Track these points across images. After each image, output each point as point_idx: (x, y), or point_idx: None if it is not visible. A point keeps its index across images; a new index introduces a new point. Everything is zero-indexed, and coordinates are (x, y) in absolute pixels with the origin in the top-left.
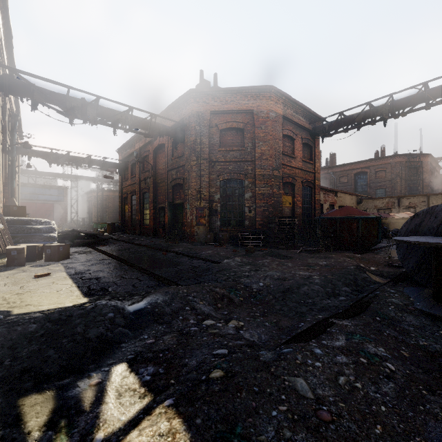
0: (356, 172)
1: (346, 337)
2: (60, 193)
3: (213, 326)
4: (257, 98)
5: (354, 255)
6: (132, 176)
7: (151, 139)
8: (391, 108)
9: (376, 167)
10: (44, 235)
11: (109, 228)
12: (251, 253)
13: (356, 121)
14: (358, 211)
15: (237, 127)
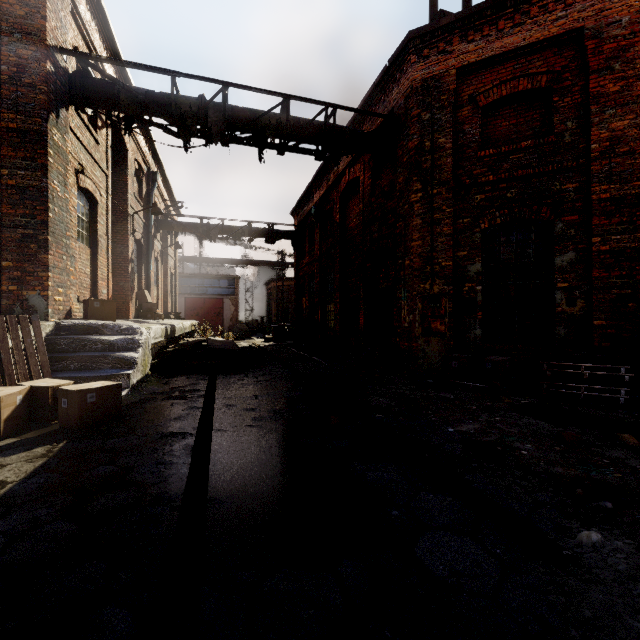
0: None
1: None
2: (230, 284)
3: None
4: None
5: None
6: (310, 249)
7: (336, 177)
8: None
9: None
10: (113, 355)
11: (275, 335)
12: None
13: None
14: None
15: (532, 87)
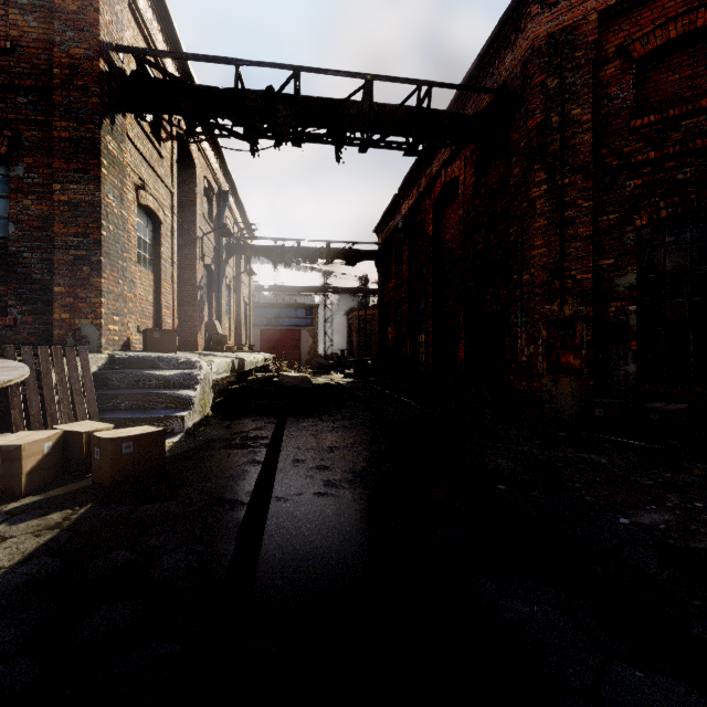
0: None
1: None
2: (308, 313)
3: None
4: None
5: None
6: (397, 270)
7: (429, 181)
8: None
9: None
10: (166, 393)
11: (356, 370)
12: None
13: None
14: None
15: None
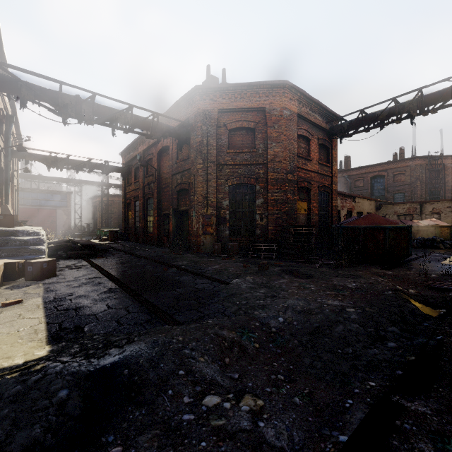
0: (373, 175)
1: (434, 446)
2: (63, 198)
3: (218, 408)
4: (269, 94)
5: (385, 272)
6: (136, 181)
7: (155, 141)
8: (419, 103)
9: (394, 170)
10: (30, 247)
11: (111, 236)
12: (264, 270)
13: (378, 120)
14: (385, 220)
15: (248, 126)
